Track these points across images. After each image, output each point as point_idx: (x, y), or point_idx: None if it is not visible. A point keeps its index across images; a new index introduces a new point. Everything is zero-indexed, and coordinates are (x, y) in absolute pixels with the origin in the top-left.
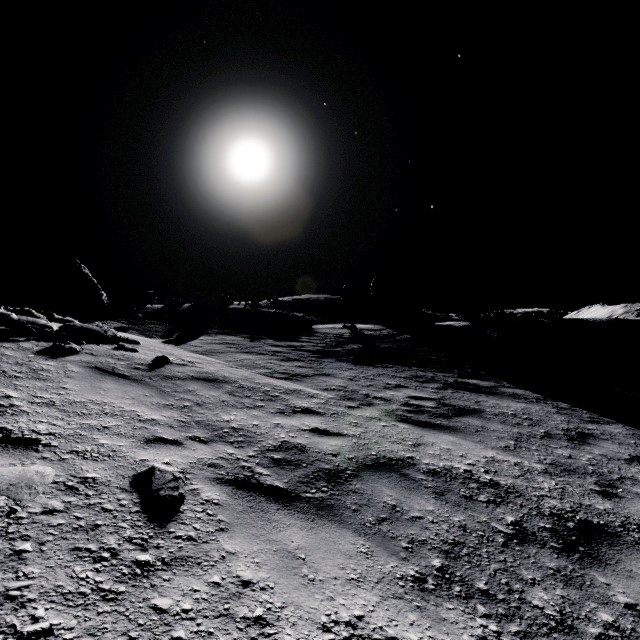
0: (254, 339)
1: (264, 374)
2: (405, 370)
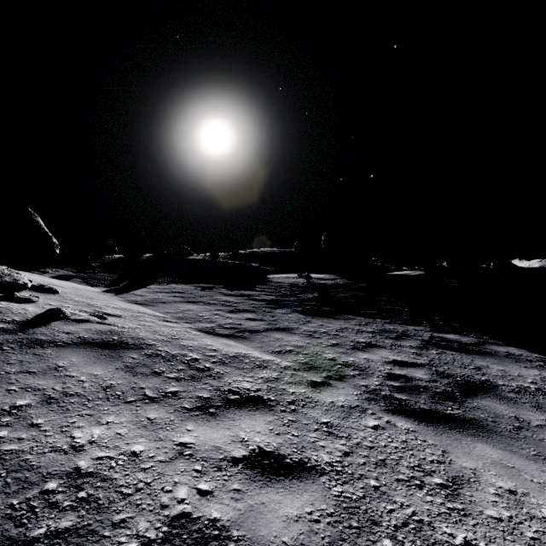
0: (206, 288)
1: (204, 330)
2: (369, 322)
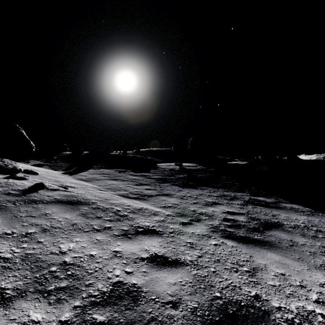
0: (121, 171)
1: (122, 195)
2: (215, 191)
